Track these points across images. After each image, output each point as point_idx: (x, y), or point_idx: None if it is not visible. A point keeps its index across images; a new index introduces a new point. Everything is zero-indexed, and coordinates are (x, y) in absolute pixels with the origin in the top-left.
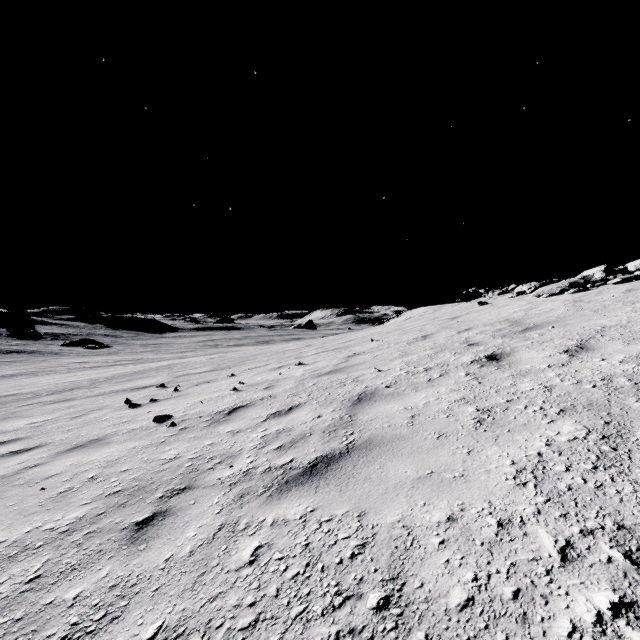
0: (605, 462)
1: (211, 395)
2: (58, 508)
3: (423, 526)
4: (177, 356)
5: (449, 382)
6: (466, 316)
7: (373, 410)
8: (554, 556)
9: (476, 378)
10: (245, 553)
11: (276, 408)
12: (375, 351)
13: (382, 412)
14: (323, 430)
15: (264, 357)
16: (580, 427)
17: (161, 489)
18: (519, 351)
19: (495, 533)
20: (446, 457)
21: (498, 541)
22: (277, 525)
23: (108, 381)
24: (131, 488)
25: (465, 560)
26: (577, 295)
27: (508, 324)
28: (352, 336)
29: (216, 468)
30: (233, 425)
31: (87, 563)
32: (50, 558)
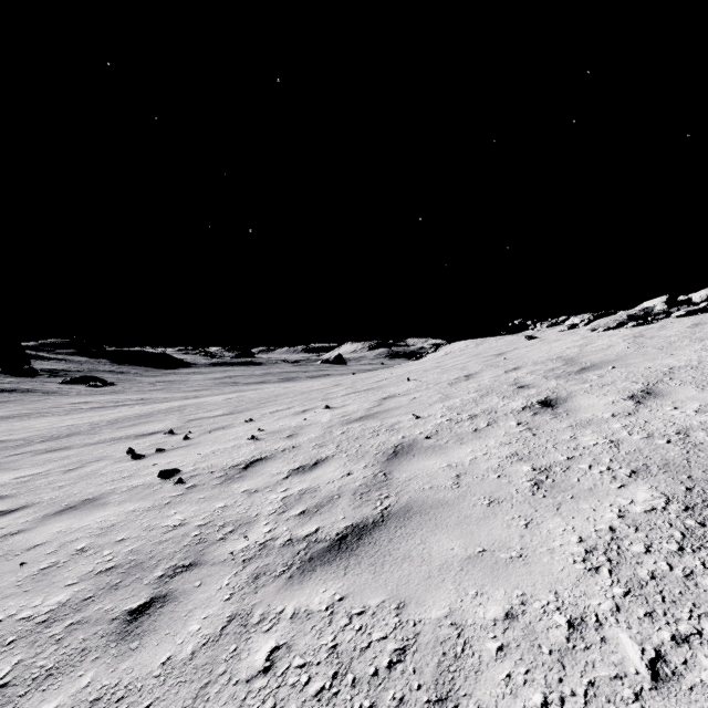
0: (692, 542)
1: (226, 444)
2: (38, 590)
3: (476, 625)
4: (190, 395)
5: (498, 433)
6: (513, 352)
7: (411, 467)
8: (642, 673)
9: (529, 429)
10: (258, 657)
11: (299, 462)
12: (412, 393)
13: (422, 470)
14: (354, 491)
15: (287, 398)
16: (657, 494)
17: (162, 566)
18: (577, 396)
19: (566, 637)
20: (500, 530)
21: (570, 649)
22: (298, 618)
23: (110, 426)
24: (126, 564)
25: (531, 675)
26: (637, 329)
27: (562, 363)
28: (386, 374)
29: (228, 538)
30: (249, 483)
31: (66, 667)
32: (22, 659)
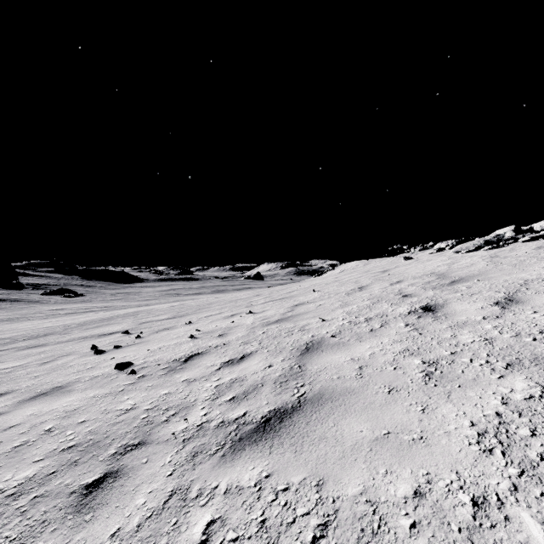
0: None
1: (170, 342)
2: (10, 465)
3: (389, 502)
4: (143, 303)
5: (391, 332)
6: (395, 269)
7: (321, 360)
8: None
9: (416, 329)
10: (196, 530)
11: (229, 356)
12: (317, 301)
13: (330, 363)
14: (274, 381)
15: (218, 305)
16: (533, 384)
17: (115, 444)
18: (452, 303)
19: (472, 515)
20: (401, 415)
21: (478, 527)
22: (231, 493)
23: (79, 327)
24: (85, 443)
25: None
26: (492, 251)
27: (435, 277)
28: (295, 287)
29: (170, 421)
30: (189, 373)
31: (28, 537)
32: None
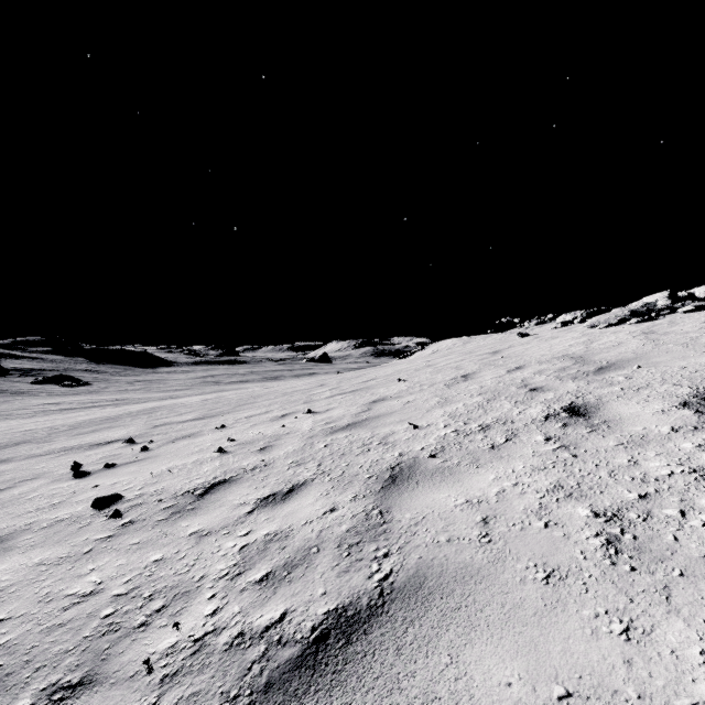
0: None
1: (187, 459)
2: None
3: None
4: (169, 395)
5: (525, 452)
6: (510, 350)
7: (416, 502)
8: None
9: (565, 447)
10: None
11: (270, 487)
12: (405, 395)
13: (432, 507)
14: (339, 541)
15: (267, 400)
16: None
17: (35, 683)
18: (610, 402)
19: None
20: (583, 643)
21: None
22: None
23: (68, 432)
24: None
25: None
26: (643, 325)
27: (571, 361)
28: (373, 373)
29: (151, 625)
30: (202, 519)
31: None
32: None
